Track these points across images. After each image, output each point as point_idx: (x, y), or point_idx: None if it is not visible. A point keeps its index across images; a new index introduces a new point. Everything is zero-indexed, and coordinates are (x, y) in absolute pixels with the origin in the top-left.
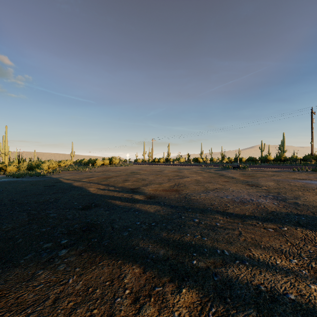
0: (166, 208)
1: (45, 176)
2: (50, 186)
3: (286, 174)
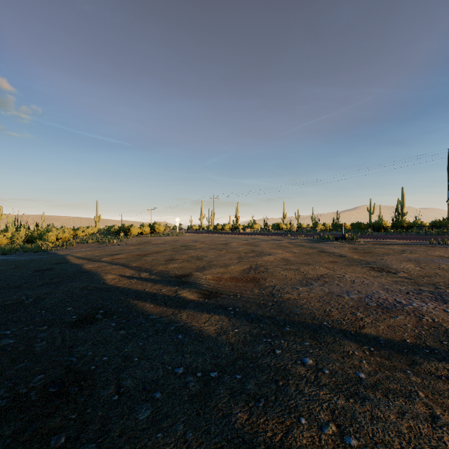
0: (240, 322)
1: (49, 251)
2: (45, 270)
3: (422, 249)
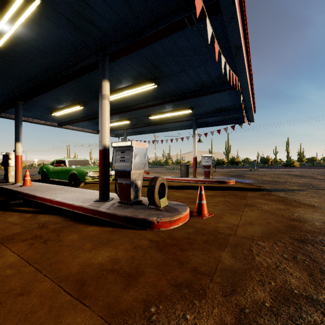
0: (1, 176)
1: None
2: None
3: None
